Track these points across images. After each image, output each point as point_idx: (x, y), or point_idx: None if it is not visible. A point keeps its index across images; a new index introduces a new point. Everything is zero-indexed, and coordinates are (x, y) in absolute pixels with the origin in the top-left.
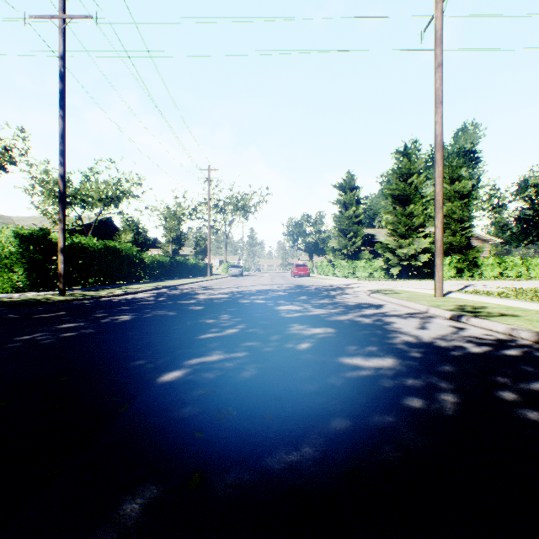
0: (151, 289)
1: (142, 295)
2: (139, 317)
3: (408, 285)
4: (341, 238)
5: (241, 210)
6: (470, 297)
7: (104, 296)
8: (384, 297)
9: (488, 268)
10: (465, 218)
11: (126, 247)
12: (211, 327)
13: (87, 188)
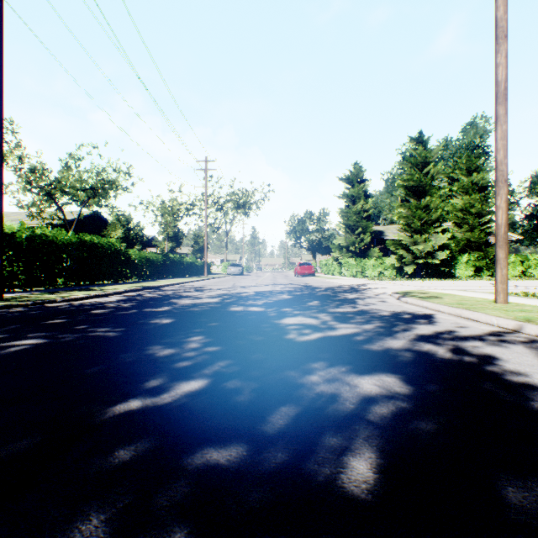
0: (127, 290)
1: (110, 298)
2: (48, 344)
3: (433, 286)
4: (348, 235)
5: (242, 208)
6: None
7: (53, 300)
8: (426, 303)
9: (509, 266)
10: (484, 212)
11: (107, 242)
12: (155, 372)
13: (65, 176)
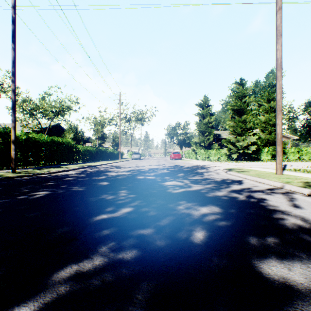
0: (79, 168)
1: (71, 172)
2: (53, 193)
3: (246, 165)
4: (200, 136)
5: (140, 120)
6: (302, 175)
7: (42, 173)
8: (240, 174)
9: (291, 154)
10: None
11: (66, 141)
12: (108, 205)
13: (42, 104)
